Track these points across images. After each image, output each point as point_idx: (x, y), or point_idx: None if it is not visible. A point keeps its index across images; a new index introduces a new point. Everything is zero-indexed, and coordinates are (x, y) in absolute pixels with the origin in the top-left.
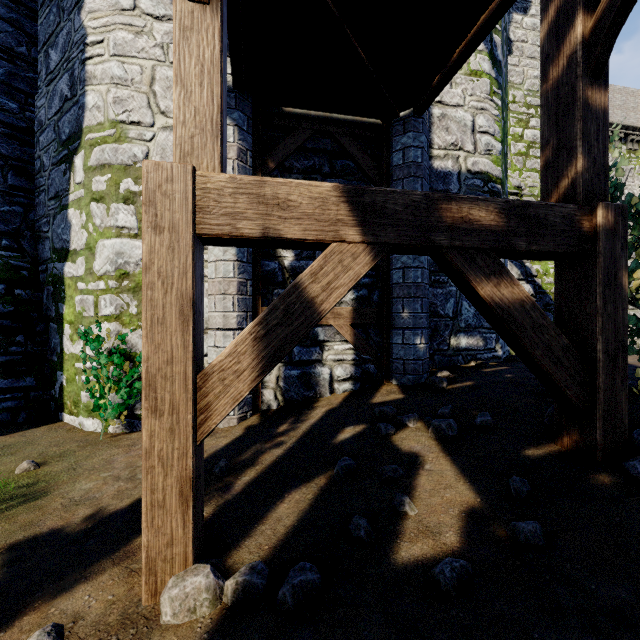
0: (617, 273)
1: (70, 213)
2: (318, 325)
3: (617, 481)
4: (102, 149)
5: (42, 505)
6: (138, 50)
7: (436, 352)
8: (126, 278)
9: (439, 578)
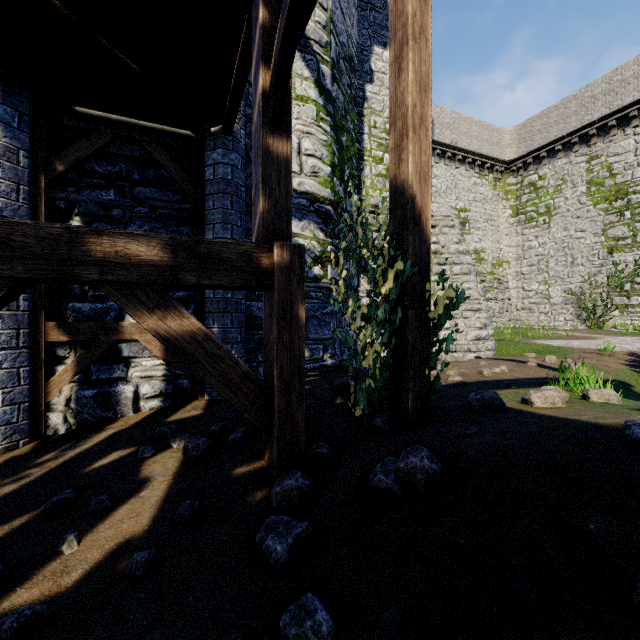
0: (293, 306)
1: None
2: (123, 341)
3: (265, 497)
4: None
5: None
6: None
7: (261, 364)
8: None
9: None
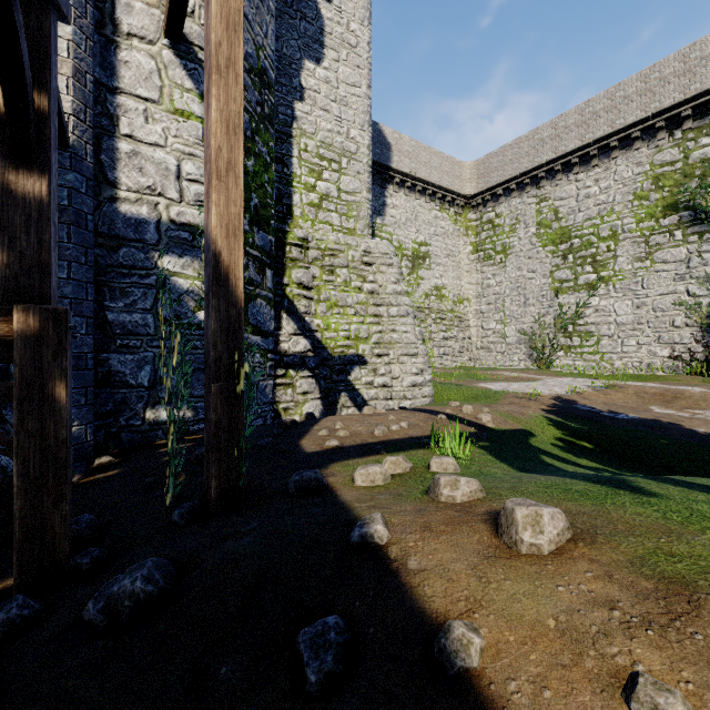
0: (46, 384)
1: None
2: None
3: None
4: None
5: None
6: None
7: (124, 429)
8: None
9: None
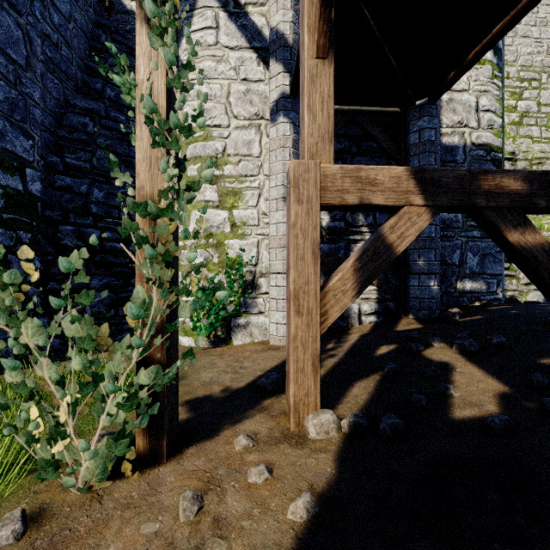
0: None
1: None
2: None
3: None
4: (194, 146)
5: (188, 383)
6: (219, 73)
7: (444, 294)
8: (211, 237)
9: (491, 424)
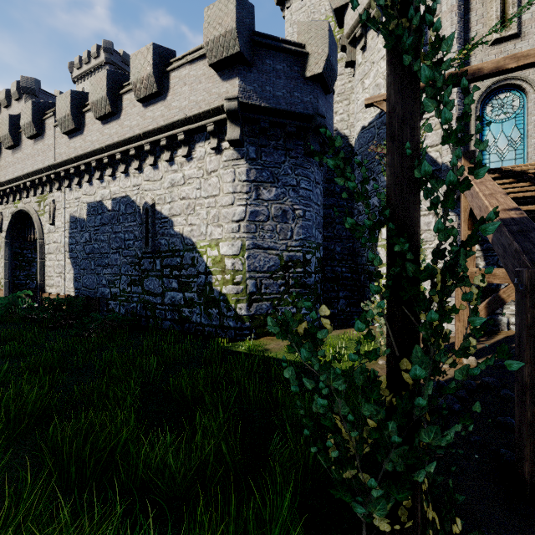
0: None
1: (378, 249)
2: None
3: None
4: None
5: None
6: None
7: None
8: None
9: None
